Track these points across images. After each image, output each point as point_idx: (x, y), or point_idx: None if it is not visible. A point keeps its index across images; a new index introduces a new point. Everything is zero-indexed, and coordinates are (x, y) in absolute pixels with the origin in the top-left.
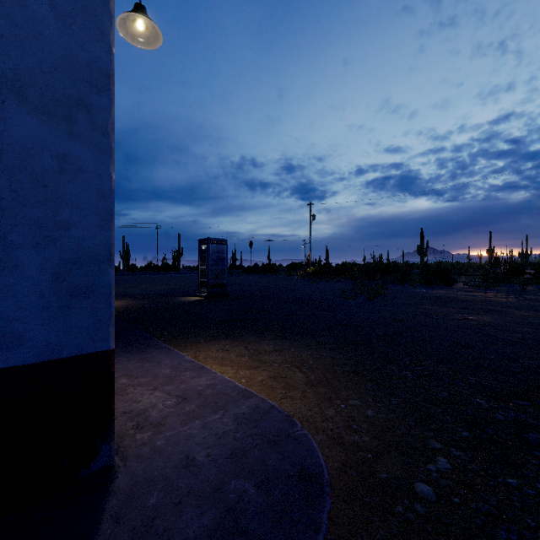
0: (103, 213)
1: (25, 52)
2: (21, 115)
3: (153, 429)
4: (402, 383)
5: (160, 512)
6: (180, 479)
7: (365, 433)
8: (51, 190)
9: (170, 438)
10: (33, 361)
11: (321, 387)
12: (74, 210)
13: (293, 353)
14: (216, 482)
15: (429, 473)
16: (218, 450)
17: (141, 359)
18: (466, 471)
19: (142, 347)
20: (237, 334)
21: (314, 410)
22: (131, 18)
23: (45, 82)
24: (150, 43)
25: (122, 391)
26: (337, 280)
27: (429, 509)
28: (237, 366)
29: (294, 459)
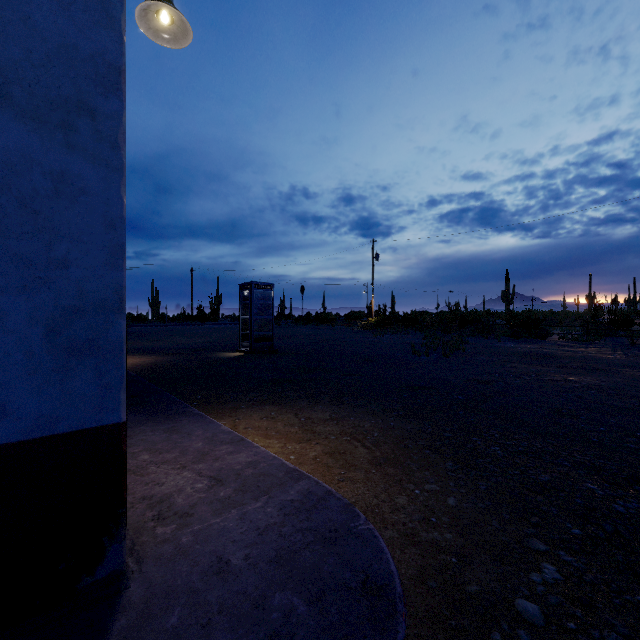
0: (112, 248)
1: (9, 39)
2: (3, 120)
3: (178, 521)
4: (491, 462)
5: (182, 637)
6: (210, 590)
7: (447, 528)
8: (44, 217)
9: (199, 533)
10: (19, 438)
11: (388, 467)
12: (74, 244)
13: (353, 423)
14: (256, 595)
15: (532, 586)
16: (260, 551)
17: (168, 428)
18: (581, 583)
19: (169, 413)
20: (285, 398)
21: (381, 497)
22: (153, 8)
23: (36, 78)
24: (177, 40)
25: (143, 469)
26: (405, 332)
27: (537, 637)
28: (285, 438)
29: (357, 564)
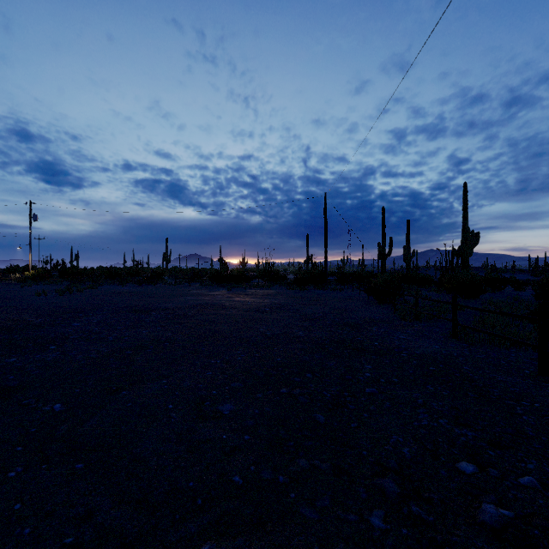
0: None
1: None
2: None
3: None
4: None
5: None
6: None
7: None
8: None
9: None
10: None
11: None
12: None
13: None
14: None
15: None
16: None
17: None
18: None
19: None
20: None
21: None
22: None
23: None
24: None
25: None
26: (58, 283)
27: None
28: None
29: None
